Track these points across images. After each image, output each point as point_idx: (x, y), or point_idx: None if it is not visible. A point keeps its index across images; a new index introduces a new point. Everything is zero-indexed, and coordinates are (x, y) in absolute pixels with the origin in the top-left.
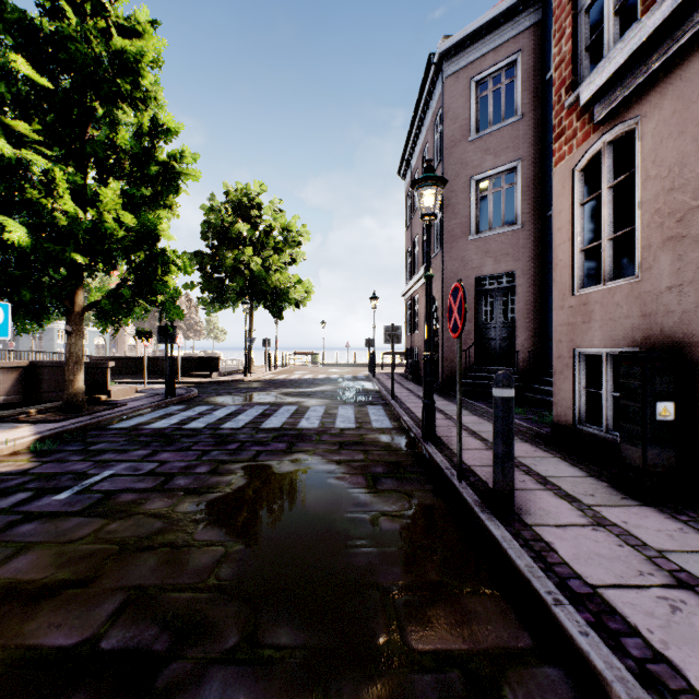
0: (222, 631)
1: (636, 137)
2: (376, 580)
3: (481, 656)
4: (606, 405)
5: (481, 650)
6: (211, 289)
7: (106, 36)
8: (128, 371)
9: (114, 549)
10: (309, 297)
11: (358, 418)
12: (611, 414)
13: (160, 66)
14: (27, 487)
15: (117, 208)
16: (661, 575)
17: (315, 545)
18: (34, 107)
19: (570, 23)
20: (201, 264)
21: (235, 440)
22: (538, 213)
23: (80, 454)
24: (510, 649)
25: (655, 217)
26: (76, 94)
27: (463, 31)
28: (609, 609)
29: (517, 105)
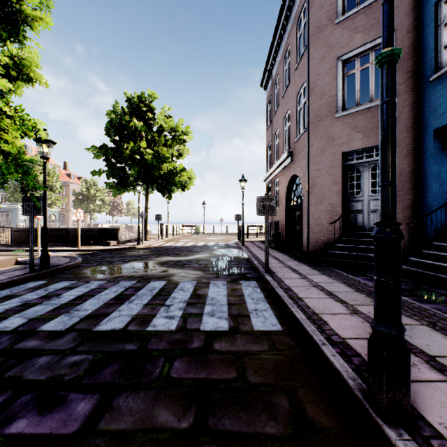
0: None
1: None
2: None
3: None
4: None
5: None
6: (114, 175)
7: None
8: None
9: None
10: (192, 182)
11: (232, 306)
12: None
13: None
14: None
15: None
16: None
17: None
18: None
19: None
20: (106, 155)
21: (12, 381)
22: (415, 81)
23: None
24: None
25: None
26: None
27: None
28: None
29: None
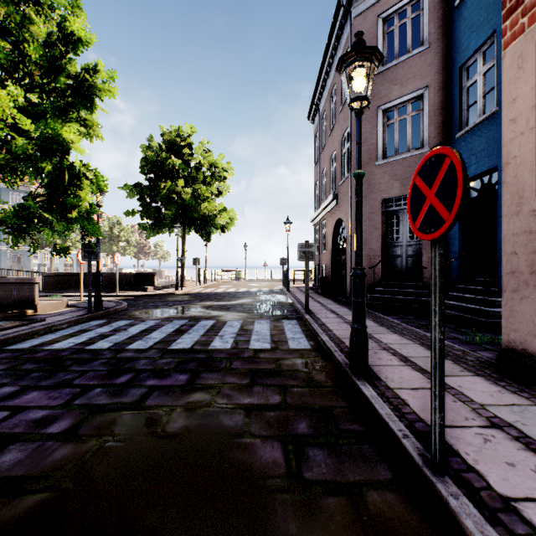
0: None
1: None
2: None
3: None
4: None
5: None
6: (149, 216)
7: None
8: (77, 286)
9: None
10: (233, 223)
11: (274, 336)
12: None
13: None
14: None
15: (5, 106)
16: None
17: None
18: None
19: None
20: (140, 195)
21: (131, 369)
22: (445, 136)
23: None
24: None
25: None
26: None
27: None
28: None
29: (423, 36)
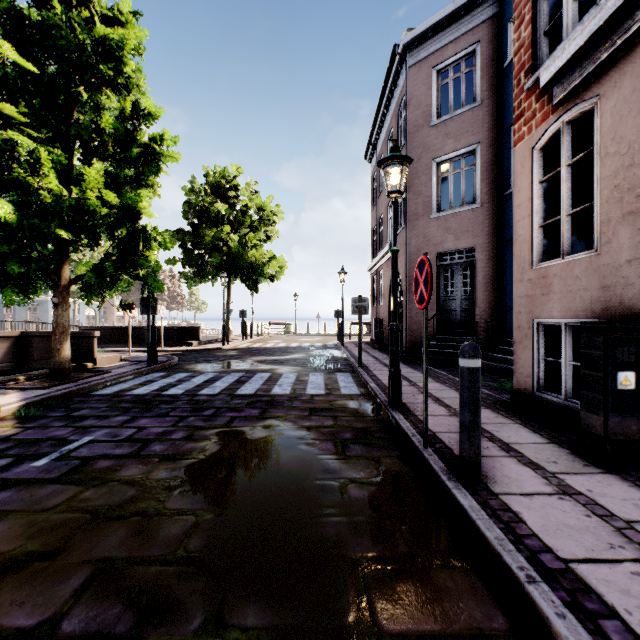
0: (187, 610)
1: (595, 116)
2: (345, 552)
3: (454, 639)
4: (565, 374)
5: (453, 631)
6: (192, 265)
7: (90, 25)
8: (115, 340)
9: (85, 519)
10: (282, 272)
11: (328, 385)
12: (569, 382)
13: (141, 53)
14: (8, 453)
15: (99, 186)
16: (632, 548)
17: (284, 514)
18: (21, 91)
19: (529, 10)
20: (182, 241)
21: (211, 406)
22: (496, 193)
23: (62, 420)
24: (484, 630)
25: (615, 193)
26: (62, 79)
27: (426, 23)
28: (584, 587)
29: (476, 92)
